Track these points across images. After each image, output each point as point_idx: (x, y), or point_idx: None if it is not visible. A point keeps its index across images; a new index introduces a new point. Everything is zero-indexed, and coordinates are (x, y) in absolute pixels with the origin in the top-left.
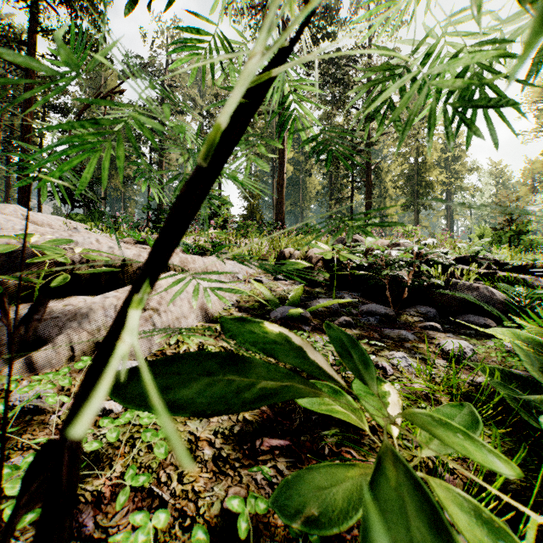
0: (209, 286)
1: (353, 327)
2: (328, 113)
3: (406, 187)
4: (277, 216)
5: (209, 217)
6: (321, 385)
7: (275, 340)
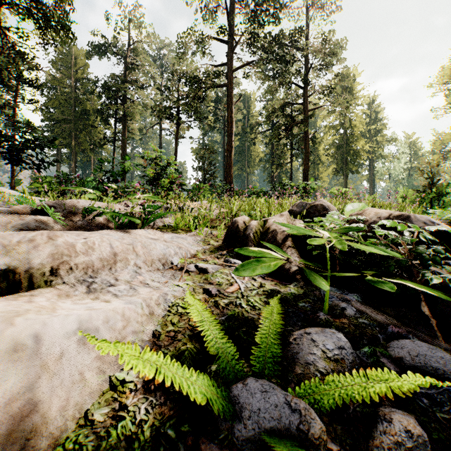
0: (78, 326)
1: None
2: (271, 88)
3: (337, 154)
4: (226, 179)
5: (156, 179)
6: None
7: None
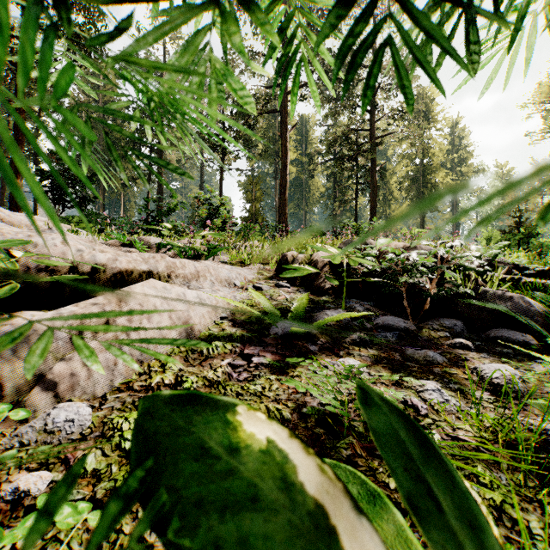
0: (197, 296)
1: (368, 346)
2: (332, 112)
3: (412, 189)
4: (279, 219)
5: (207, 218)
6: (344, 476)
7: (256, 483)
